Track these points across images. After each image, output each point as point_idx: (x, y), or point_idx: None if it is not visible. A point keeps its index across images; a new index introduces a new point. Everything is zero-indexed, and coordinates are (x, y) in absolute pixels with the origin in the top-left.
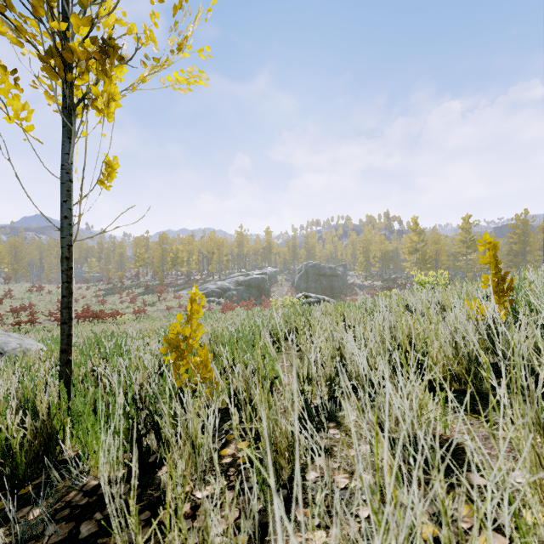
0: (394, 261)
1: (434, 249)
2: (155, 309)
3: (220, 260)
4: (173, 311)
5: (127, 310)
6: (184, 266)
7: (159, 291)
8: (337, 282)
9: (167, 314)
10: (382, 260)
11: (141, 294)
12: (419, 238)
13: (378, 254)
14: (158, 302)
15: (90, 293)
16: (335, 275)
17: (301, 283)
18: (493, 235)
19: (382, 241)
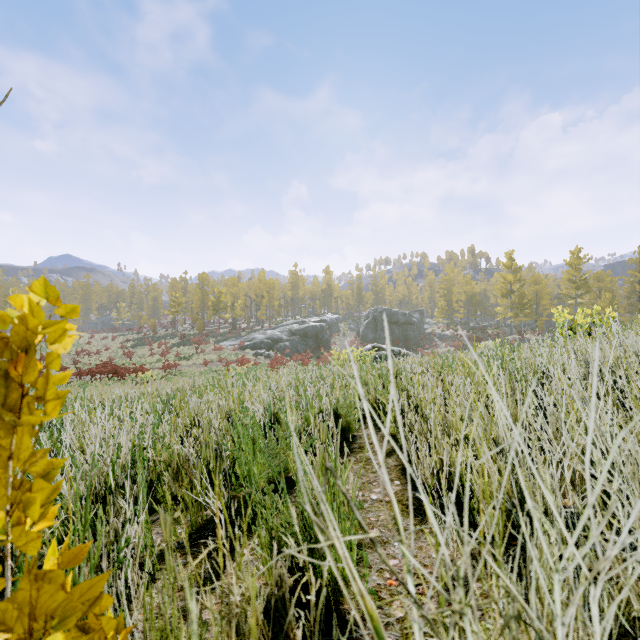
0: (483, 306)
1: (534, 291)
2: (190, 364)
3: (271, 305)
4: (212, 366)
5: (157, 365)
6: (228, 312)
7: (196, 341)
8: (413, 331)
9: (205, 370)
10: (468, 305)
11: (176, 345)
12: (515, 277)
13: (463, 297)
14: (195, 354)
15: (116, 344)
16: (410, 323)
17: (368, 332)
18: (608, 274)
19: (467, 282)
